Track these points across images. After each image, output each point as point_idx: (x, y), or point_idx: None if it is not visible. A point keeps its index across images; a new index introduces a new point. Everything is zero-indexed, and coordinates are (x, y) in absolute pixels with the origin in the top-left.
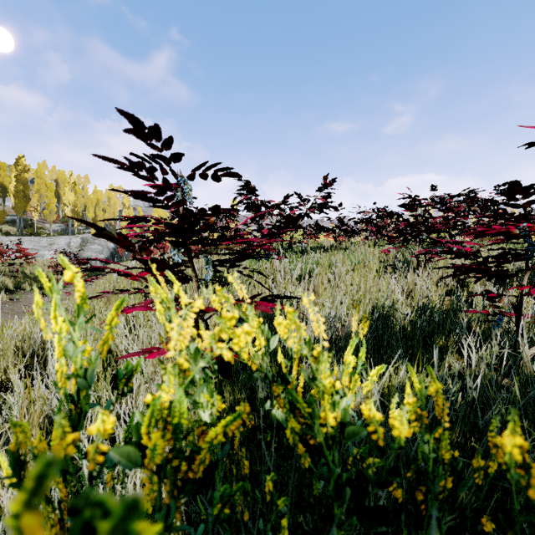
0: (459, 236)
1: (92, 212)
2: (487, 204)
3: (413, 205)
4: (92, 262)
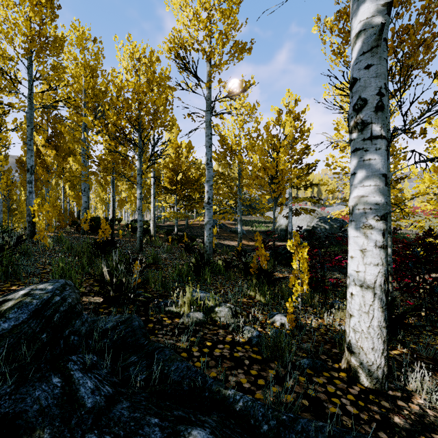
0: None
1: None
2: None
3: None
4: None
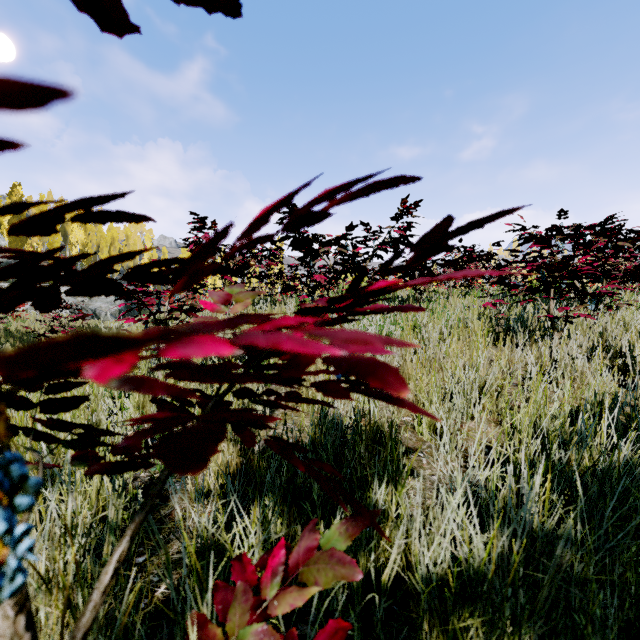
0: (597, 285)
1: (106, 254)
2: (639, 238)
3: (547, 236)
4: (101, 315)
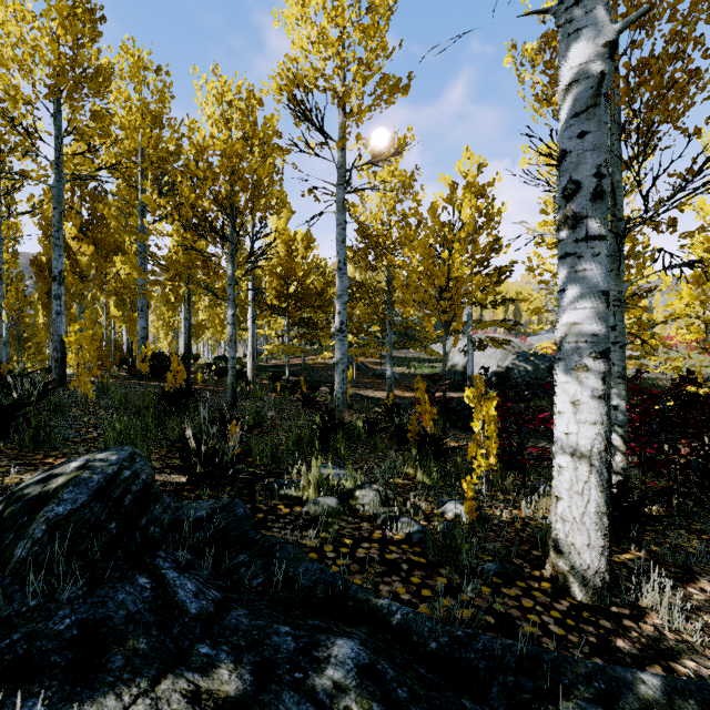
0: None
1: None
2: None
3: None
4: None
